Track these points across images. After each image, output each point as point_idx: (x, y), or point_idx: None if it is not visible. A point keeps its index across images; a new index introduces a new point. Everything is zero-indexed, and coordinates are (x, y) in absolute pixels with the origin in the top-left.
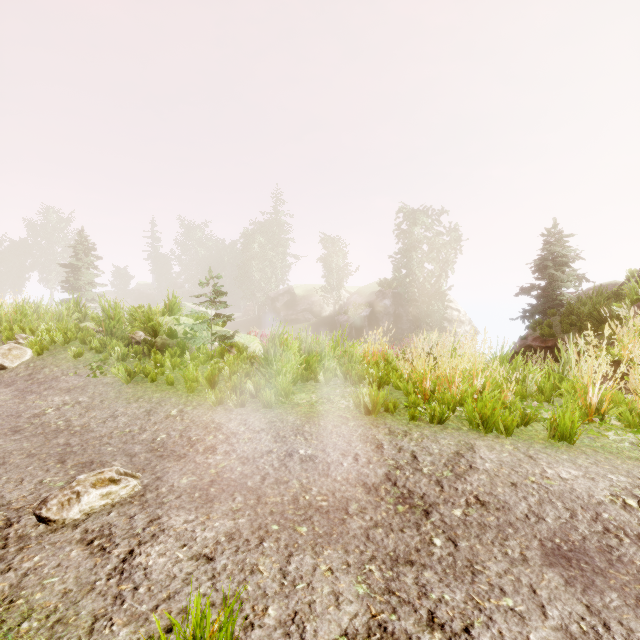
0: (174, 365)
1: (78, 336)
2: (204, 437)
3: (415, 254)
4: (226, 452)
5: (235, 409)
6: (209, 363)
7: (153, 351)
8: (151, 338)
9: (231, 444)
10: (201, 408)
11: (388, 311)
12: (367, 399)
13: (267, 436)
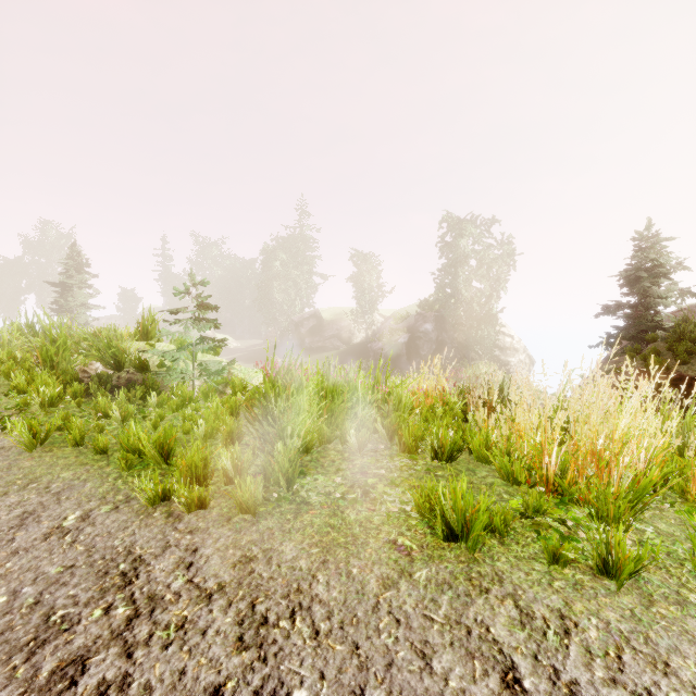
0: (124, 415)
1: (1, 369)
2: (81, 612)
3: (461, 271)
4: (100, 690)
5: (187, 514)
6: (181, 411)
7: (101, 392)
8: (113, 371)
9: (128, 649)
10: (125, 509)
11: (430, 337)
12: (447, 505)
13: (224, 616)
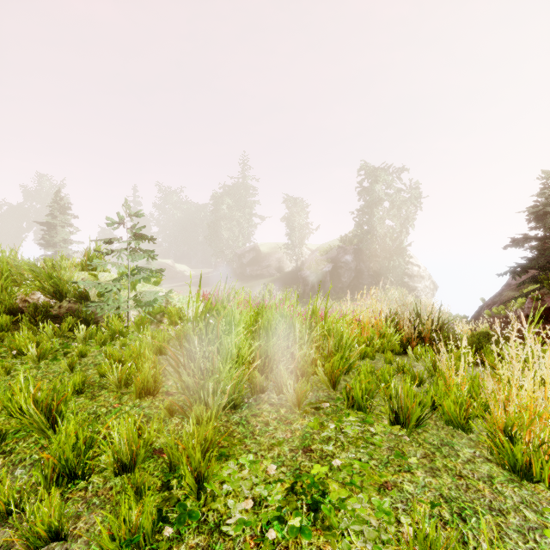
0: (40, 353)
1: None
2: None
3: (376, 211)
4: None
5: None
6: (104, 348)
7: (26, 325)
8: (55, 301)
9: None
10: None
11: (349, 266)
12: None
13: None
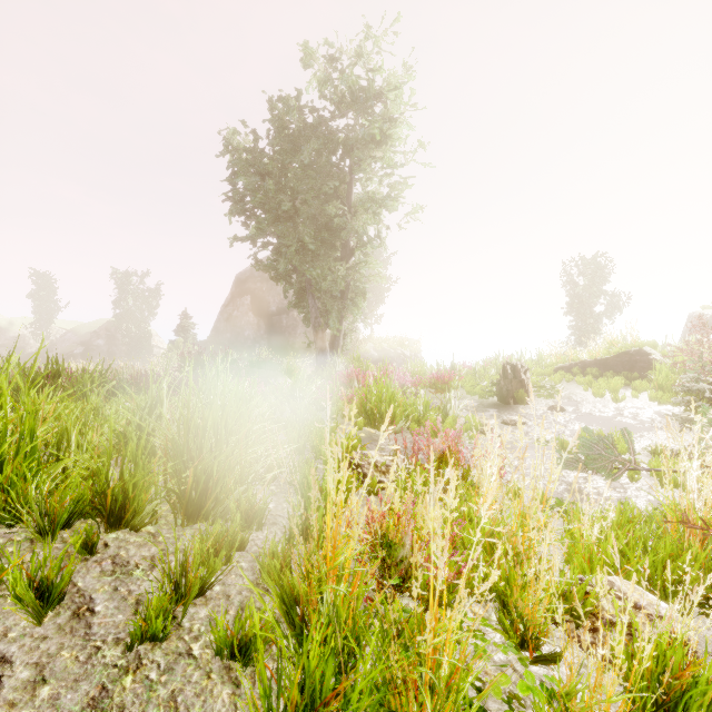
0: None
1: None
2: None
3: (127, 305)
4: None
5: None
6: None
7: None
8: None
9: None
10: None
11: (102, 349)
12: None
13: None
